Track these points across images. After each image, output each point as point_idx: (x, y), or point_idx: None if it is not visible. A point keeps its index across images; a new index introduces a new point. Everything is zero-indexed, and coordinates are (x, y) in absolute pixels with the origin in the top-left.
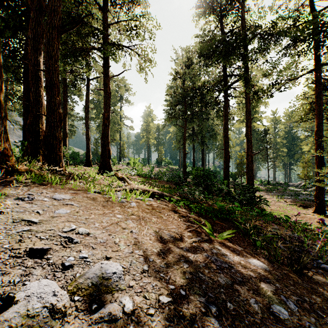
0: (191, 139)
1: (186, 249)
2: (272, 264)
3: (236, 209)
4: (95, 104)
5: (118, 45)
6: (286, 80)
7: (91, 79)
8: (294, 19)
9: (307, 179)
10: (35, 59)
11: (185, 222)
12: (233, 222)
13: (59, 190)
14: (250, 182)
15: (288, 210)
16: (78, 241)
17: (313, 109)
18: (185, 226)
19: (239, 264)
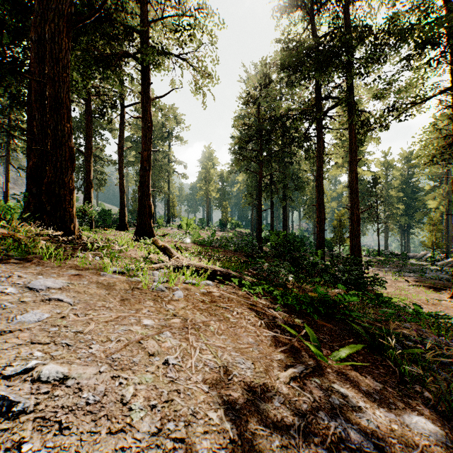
0: (268, 191)
1: (279, 402)
2: (448, 424)
3: (349, 300)
4: (134, 143)
5: (162, 50)
6: (409, 104)
7: (127, 106)
8: (423, 12)
9: (435, 248)
10: (41, 72)
11: (269, 327)
12: (346, 320)
13: (48, 271)
14: (356, 253)
15: (412, 294)
16: (29, 406)
17: (449, 146)
18: (271, 338)
19: (392, 436)
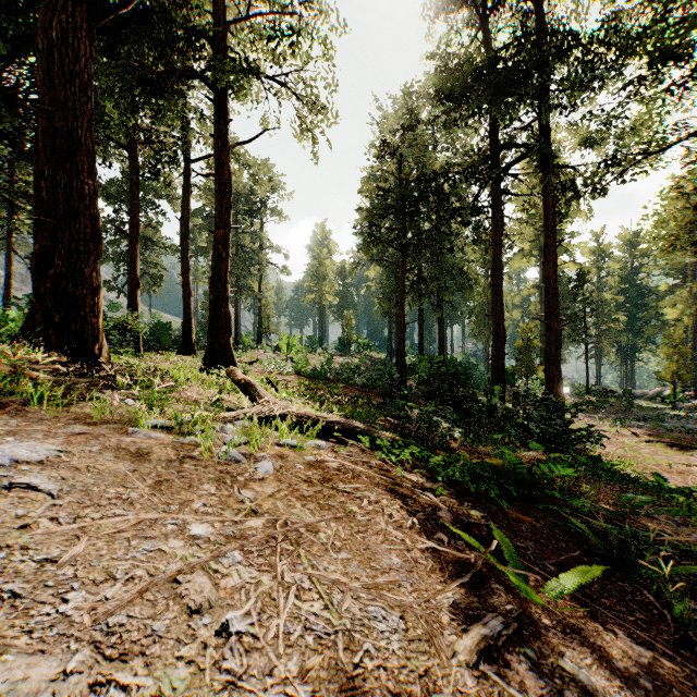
0: (415, 294)
1: None
2: None
3: (560, 473)
4: (206, 220)
5: (247, 66)
6: (639, 154)
7: (195, 160)
8: (664, 7)
9: (677, 383)
10: (54, 102)
11: (426, 529)
12: (554, 509)
13: (30, 427)
14: (555, 390)
15: (645, 456)
16: None
17: None
18: (432, 553)
19: None
